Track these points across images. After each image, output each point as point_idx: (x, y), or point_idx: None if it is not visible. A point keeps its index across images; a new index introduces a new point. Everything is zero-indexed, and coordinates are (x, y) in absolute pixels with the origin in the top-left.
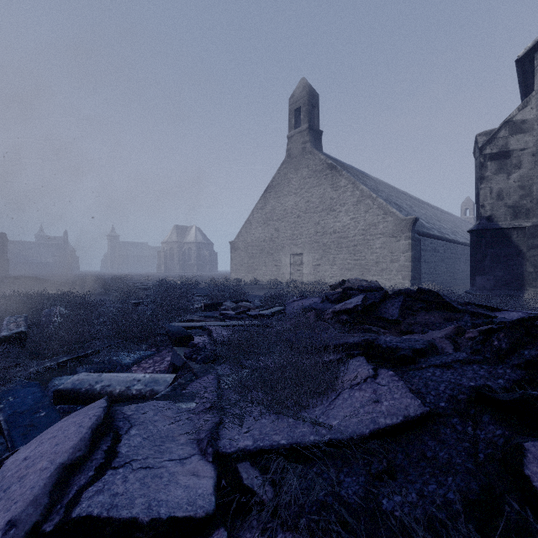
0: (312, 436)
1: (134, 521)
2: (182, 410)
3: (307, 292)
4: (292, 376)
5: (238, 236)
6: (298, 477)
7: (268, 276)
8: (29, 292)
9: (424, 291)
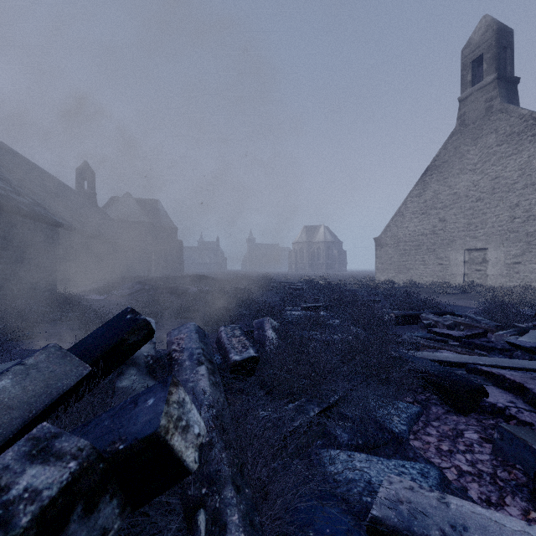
0: None
1: None
2: None
3: None
4: None
5: (385, 231)
6: None
7: (428, 277)
8: (208, 290)
9: None
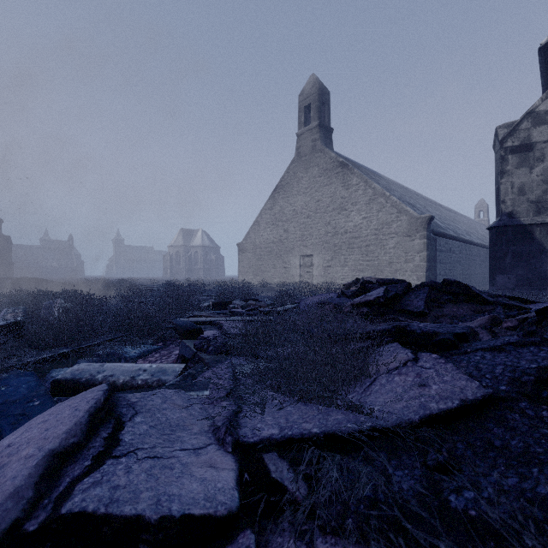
0: (349, 424)
1: (140, 519)
2: (194, 399)
3: (319, 291)
4: (319, 361)
5: (246, 238)
6: (337, 470)
7: (277, 278)
8: (31, 292)
9: (450, 282)
